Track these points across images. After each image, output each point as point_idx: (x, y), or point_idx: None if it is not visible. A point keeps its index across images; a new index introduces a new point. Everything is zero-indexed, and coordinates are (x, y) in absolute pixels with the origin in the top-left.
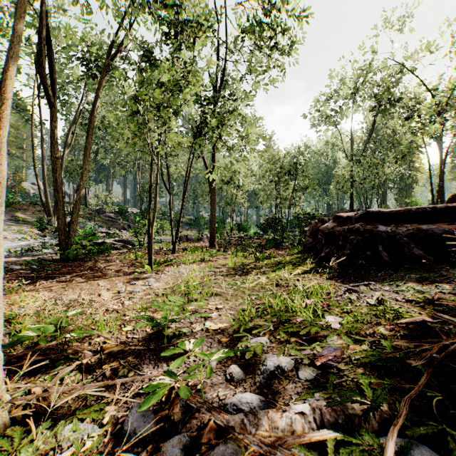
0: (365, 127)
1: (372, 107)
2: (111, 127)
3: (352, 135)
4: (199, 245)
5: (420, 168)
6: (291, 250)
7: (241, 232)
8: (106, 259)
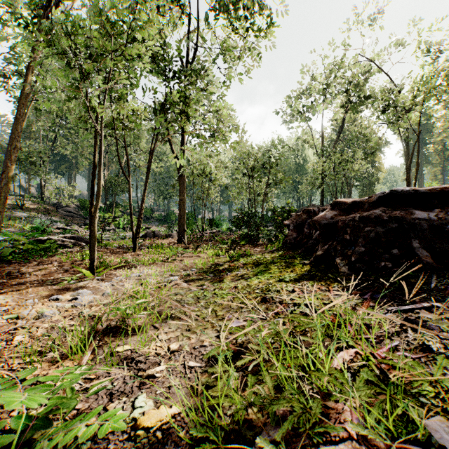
0: (334, 125)
1: (343, 103)
2: (53, 97)
3: (323, 132)
4: (167, 242)
5: (381, 168)
6: (269, 246)
7: (214, 228)
8: (42, 260)
